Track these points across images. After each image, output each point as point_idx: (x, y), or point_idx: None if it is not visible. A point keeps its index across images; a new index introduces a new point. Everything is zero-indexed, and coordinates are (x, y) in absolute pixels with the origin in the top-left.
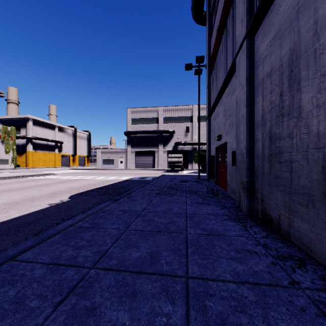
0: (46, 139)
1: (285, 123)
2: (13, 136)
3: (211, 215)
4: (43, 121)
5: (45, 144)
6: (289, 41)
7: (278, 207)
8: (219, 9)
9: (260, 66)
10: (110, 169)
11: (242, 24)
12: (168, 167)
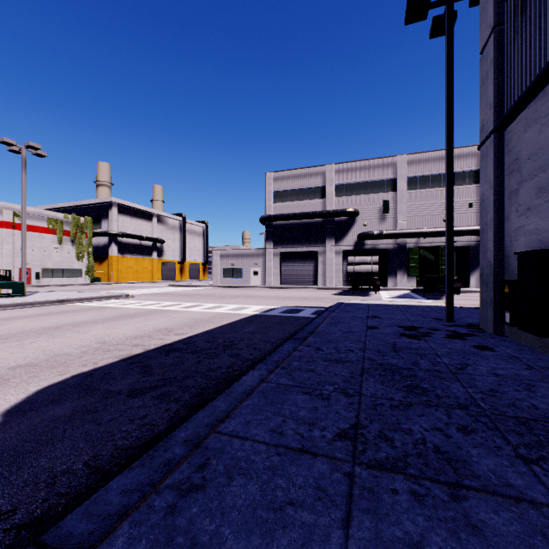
0: (137, 236)
1: None
2: (88, 232)
3: None
4: (133, 207)
5: (137, 245)
6: None
7: None
8: None
9: None
10: (234, 286)
11: None
12: (344, 283)
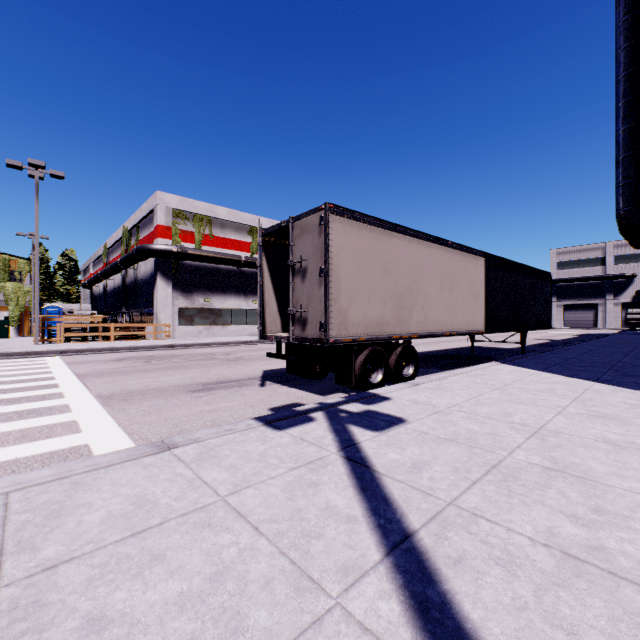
0: None
1: None
2: None
3: None
4: None
5: None
6: None
7: None
8: None
9: None
10: None
11: None
12: (622, 326)
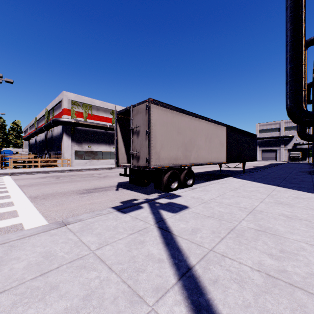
0: None
1: None
2: None
3: (305, 164)
4: None
5: None
6: None
7: None
8: None
9: None
10: None
11: None
12: (288, 159)
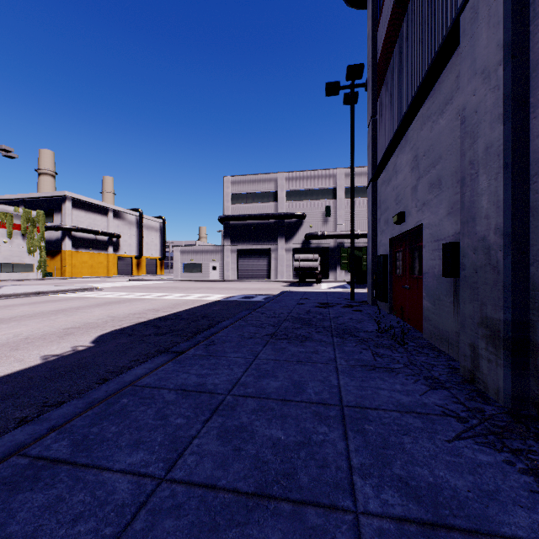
0: (93, 230)
1: None
2: (40, 226)
3: (410, 413)
4: (88, 201)
5: (92, 240)
6: None
7: None
8: None
9: None
10: (195, 280)
11: None
12: (294, 277)
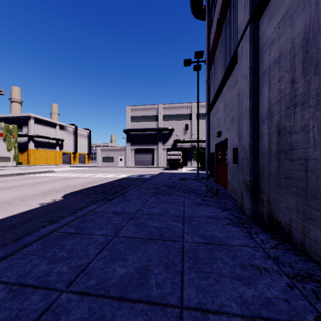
0: (47, 137)
1: (298, 114)
2: (15, 134)
3: (211, 218)
4: (44, 119)
5: (46, 142)
6: (303, 17)
7: (289, 211)
8: (219, 1)
9: (266, 53)
10: (109, 166)
11: (245, 9)
12: (167, 164)
